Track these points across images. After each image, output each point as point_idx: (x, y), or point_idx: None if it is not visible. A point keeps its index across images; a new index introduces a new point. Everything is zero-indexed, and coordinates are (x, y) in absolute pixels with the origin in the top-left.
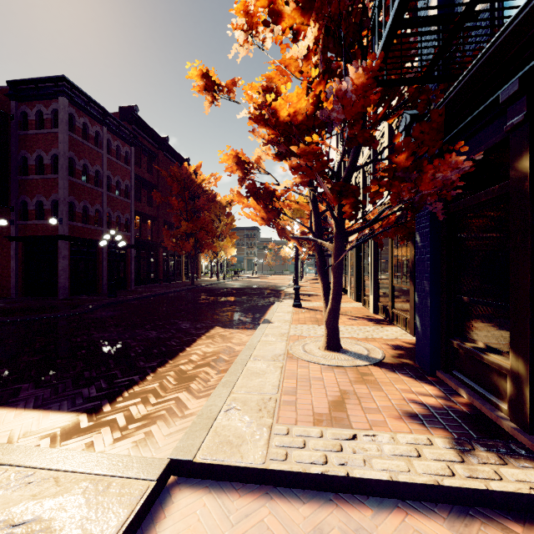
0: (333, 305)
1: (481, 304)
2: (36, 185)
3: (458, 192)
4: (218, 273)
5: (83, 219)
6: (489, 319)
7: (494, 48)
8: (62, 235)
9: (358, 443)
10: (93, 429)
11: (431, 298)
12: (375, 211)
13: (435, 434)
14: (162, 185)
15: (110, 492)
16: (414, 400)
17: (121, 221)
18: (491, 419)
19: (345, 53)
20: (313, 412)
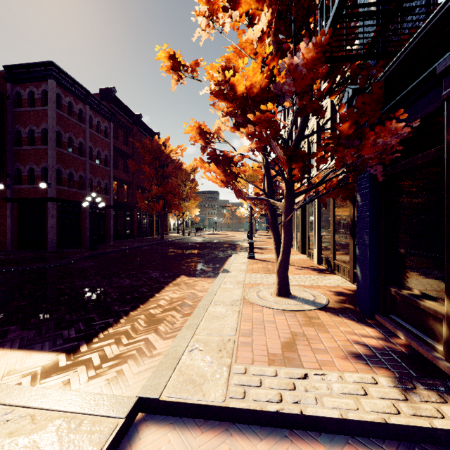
0: (283, 257)
1: (416, 256)
2: (28, 155)
3: (397, 155)
4: (183, 230)
5: (68, 183)
6: (424, 269)
7: (432, 23)
8: (51, 197)
9: (309, 382)
10: (70, 367)
11: (371, 250)
12: (320, 175)
13: (379, 373)
14: (136, 155)
15: (81, 430)
16: (357, 342)
17: (101, 185)
18: (428, 359)
19: (294, 35)
20: (267, 352)
